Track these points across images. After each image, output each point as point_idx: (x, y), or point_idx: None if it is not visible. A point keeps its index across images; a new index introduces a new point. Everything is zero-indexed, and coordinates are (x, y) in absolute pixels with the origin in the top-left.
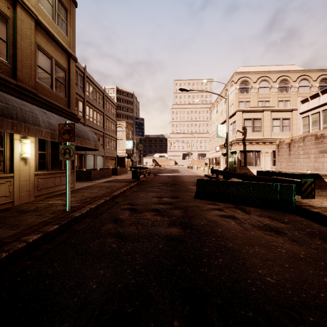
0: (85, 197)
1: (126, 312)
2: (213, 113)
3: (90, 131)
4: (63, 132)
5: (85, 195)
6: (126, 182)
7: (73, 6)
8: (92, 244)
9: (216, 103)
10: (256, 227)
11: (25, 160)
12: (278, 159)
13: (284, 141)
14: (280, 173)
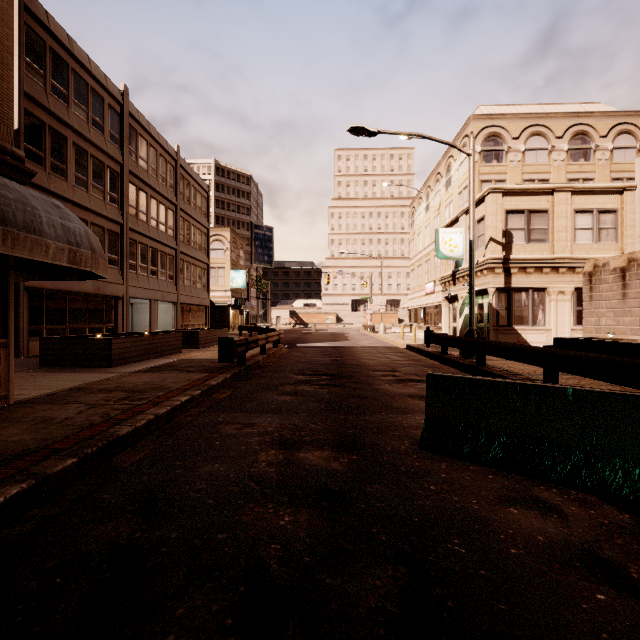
0: None
1: None
2: (418, 213)
3: (57, 207)
4: None
5: None
6: (205, 371)
7: None
8: None
9: (426, 191)
10: None
11: None
12: (590, 308)
13: (607, 265)
14: None
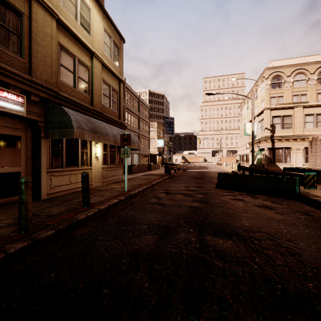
0: (133, 184)
1: (169, 226)
2: (243, 109)
3: (134, 135)
4: (123, 140)
5: (132, 183)
6: (160, 176)
7: (122, 43)
8: (146, 206)
9: (247, 100)
10: (256, 205)
11: (97, 158)
12: (311, 155)
13: (317, 138)
14: (304, 170)
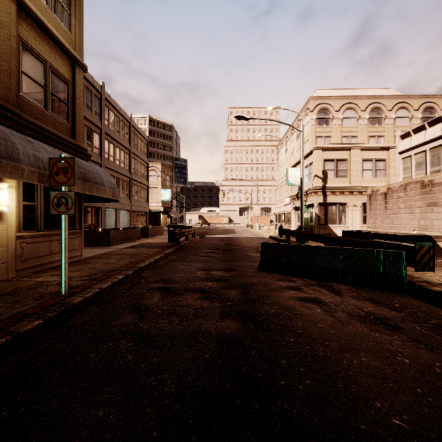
0: (95, 271)
1: None
2: (281, 153)
3: (105, 172)
4: (56, 171)
5: (96, 267)
6: (160, 247)
7: None
8: (92, 354)
9: (286, 140)
10: (354, 317)
11: (0, 214)
12: (370, 214)
13: (378, 191)
14: (375, 235)
